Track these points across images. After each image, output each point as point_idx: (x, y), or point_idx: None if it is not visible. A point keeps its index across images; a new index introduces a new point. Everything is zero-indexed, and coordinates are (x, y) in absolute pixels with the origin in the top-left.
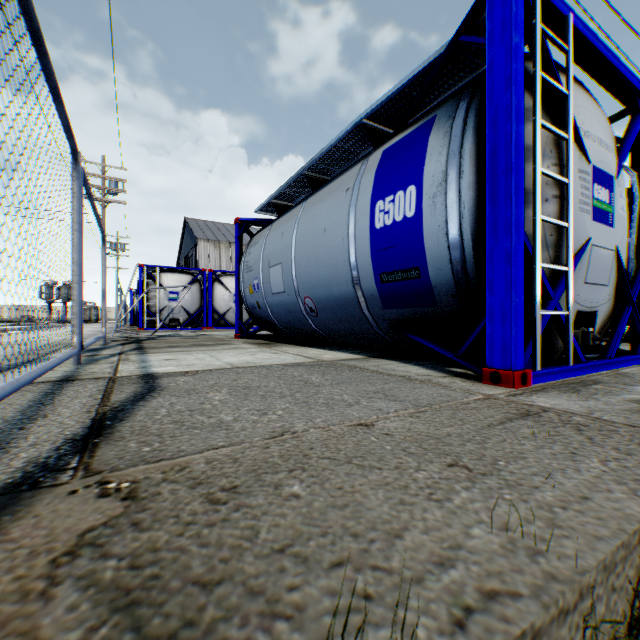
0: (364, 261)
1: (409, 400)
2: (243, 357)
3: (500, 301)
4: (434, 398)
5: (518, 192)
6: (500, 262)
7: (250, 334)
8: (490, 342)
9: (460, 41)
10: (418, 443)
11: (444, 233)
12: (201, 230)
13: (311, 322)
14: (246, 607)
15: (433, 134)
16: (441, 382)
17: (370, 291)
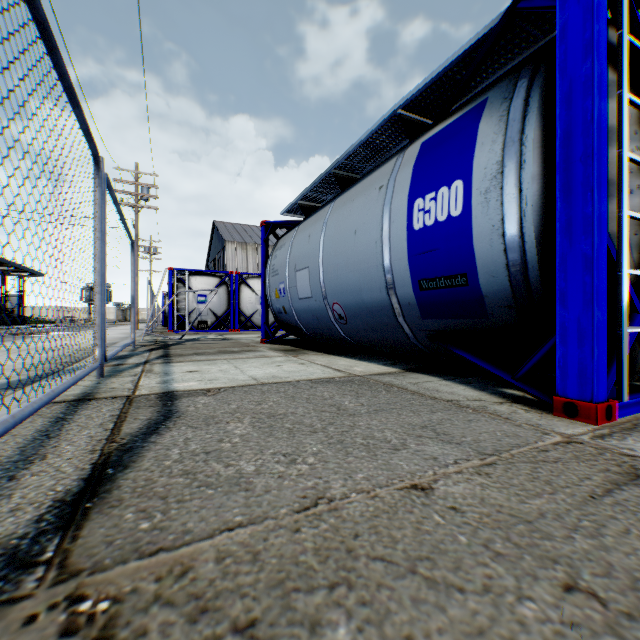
0: (400, 266)
1: (468, 442)
2: (268, 369)
3: (576, 317)
4: (499, 439)
5: (600, 183)
6: (576, 269)
7: (276, 339)
8: (562, 366)
9: (519, 8)
10: (502, 530)
11: (499, 234)
12: (229, 233)
13: (340, 329)
14: None
15: (484, 120)
16: (499, 412)
17: (407, 299)
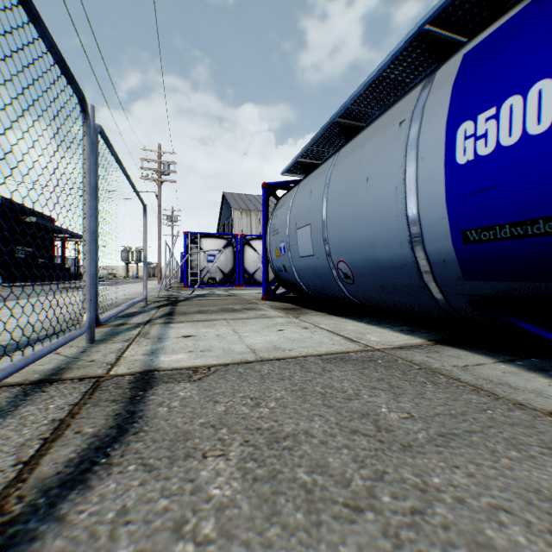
0: (432, 213)
1: None
2: (269, 335)
3: None
4: None
5: None
6: None
7: (276, 297)
8: None
9: None
10: None
11: None
12: (235, 202)
13: (344, 289)
14: None
15: None
16: None
17: (441, 255)
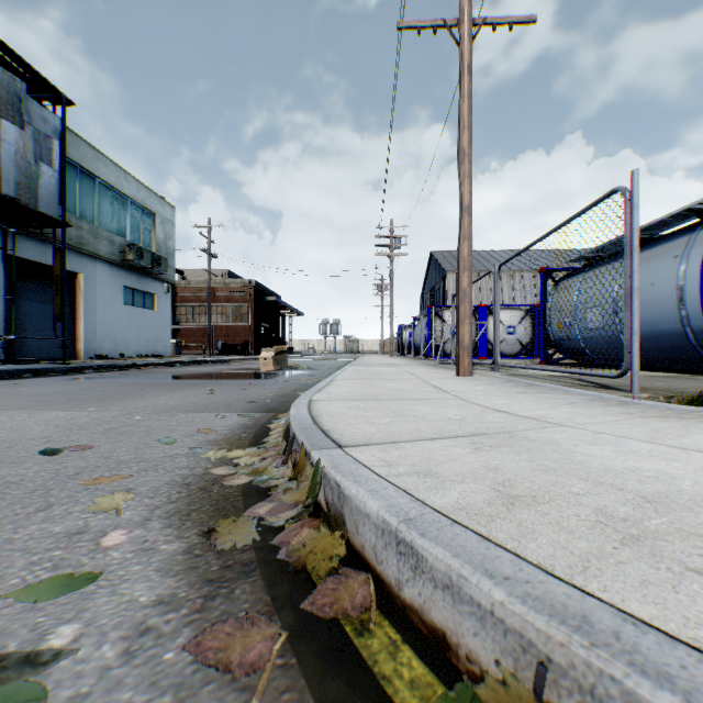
0: (692, 308)
1: None
2: None
3: None
4: None
5: None
6: None
7: (556, 361)
8: None
9: None
10: None
11: None
12: (448, 262)
13: None
14: (690, 393)
15: None
16: None
17: (697, 328)
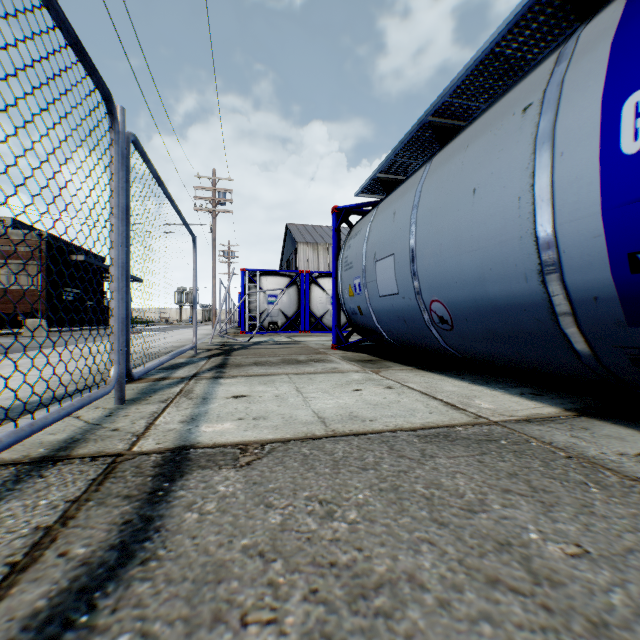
0: (578, 231)
1: None
2: (342, 397)
3: None
4: None
5: None
6: None
7: (349, 345)
8: None
9: None
10: None
11: None
12: (300, 234)
13: (439, 337)
14: None
15: None
16: None
17: (590, 290)
